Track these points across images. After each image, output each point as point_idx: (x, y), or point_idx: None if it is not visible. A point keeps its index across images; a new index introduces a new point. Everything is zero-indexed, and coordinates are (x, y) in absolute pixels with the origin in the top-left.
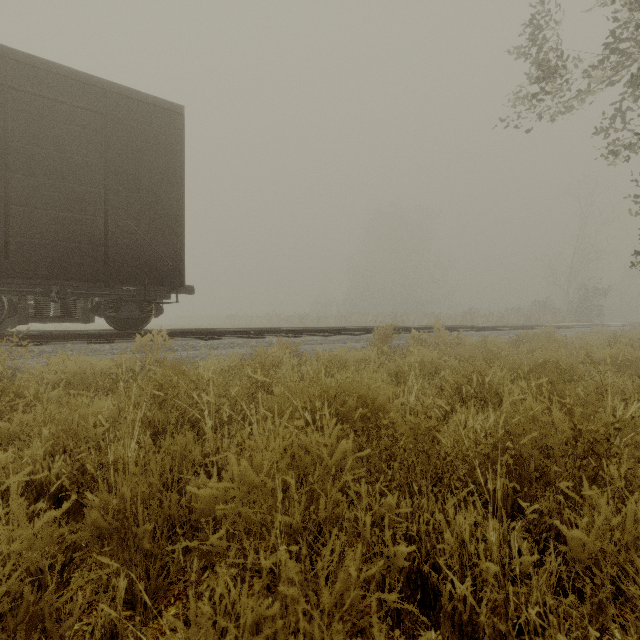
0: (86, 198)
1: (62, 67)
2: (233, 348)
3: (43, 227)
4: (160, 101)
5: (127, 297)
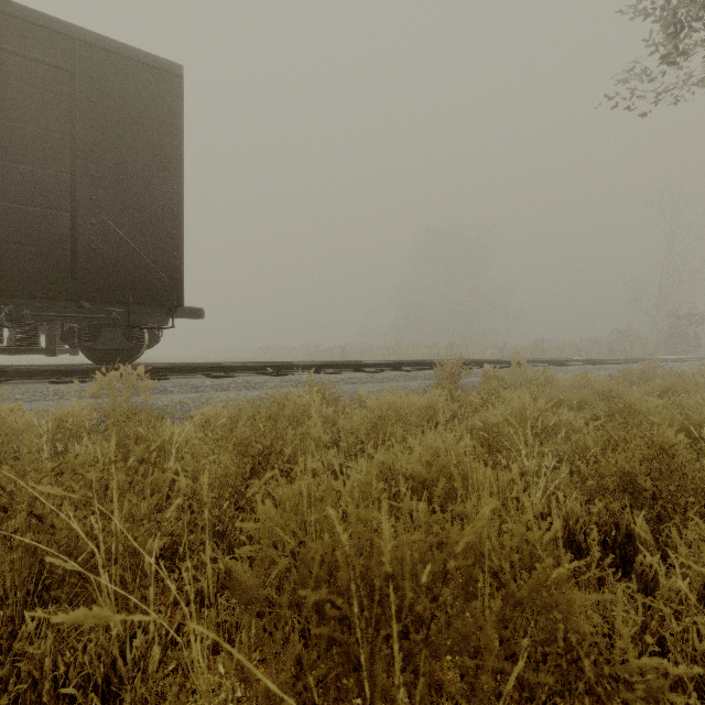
0: (45, 185)
1: (9, 3)
2: (249, 389)
3: None
4: (149, 57)
5: (108, 321)
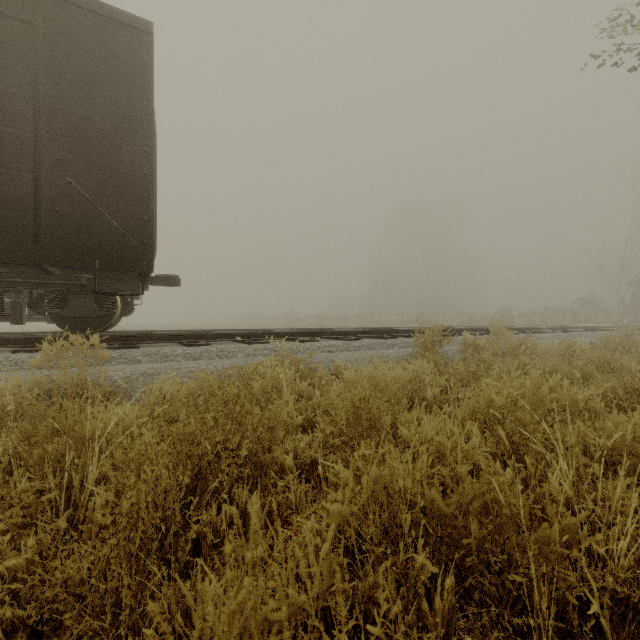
0: (5, 143)
1: None
2: (221, 358)
3: None
4: (117, 12)
5: (78, 288)
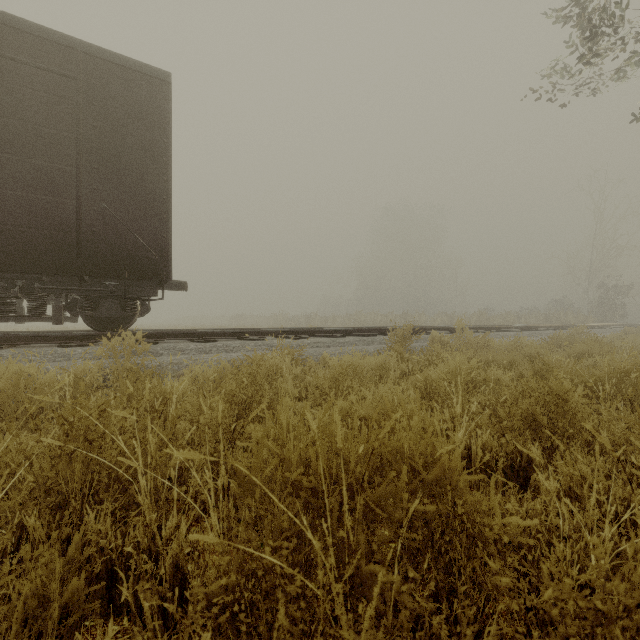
0: (54, 177)
1: (24, 21)
2: (228, 352)
3: (1, 210)
4: (143, 66)
5: (106, 293)
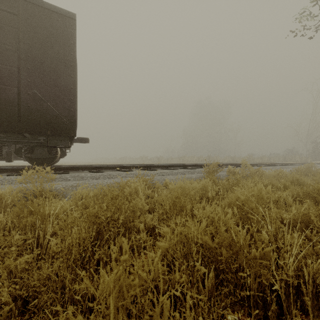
0: (3, 73)
1: None
2: (109, 178)
3: None
4: (58, 9)
5: (39, 144)
